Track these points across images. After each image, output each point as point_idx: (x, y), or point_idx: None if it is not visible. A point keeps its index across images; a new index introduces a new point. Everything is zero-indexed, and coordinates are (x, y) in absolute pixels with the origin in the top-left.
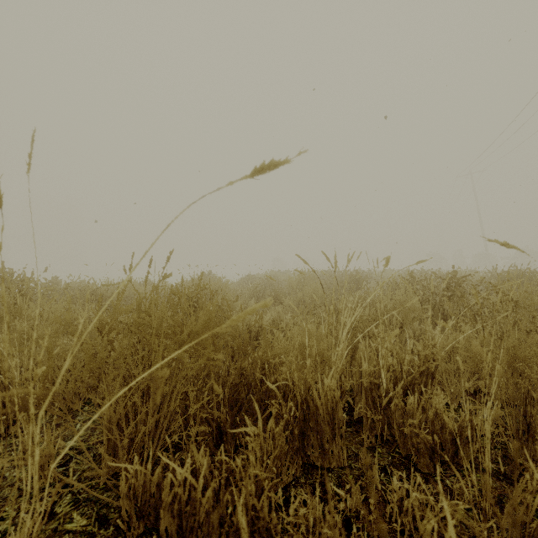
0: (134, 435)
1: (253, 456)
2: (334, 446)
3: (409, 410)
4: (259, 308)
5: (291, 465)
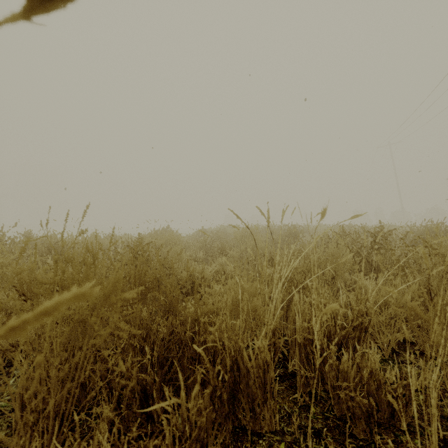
0: (46, 404)
1: (169, 437)
2: (266, 410)
3: (344, 368)
4: (69, 301)
5: (219, 433)
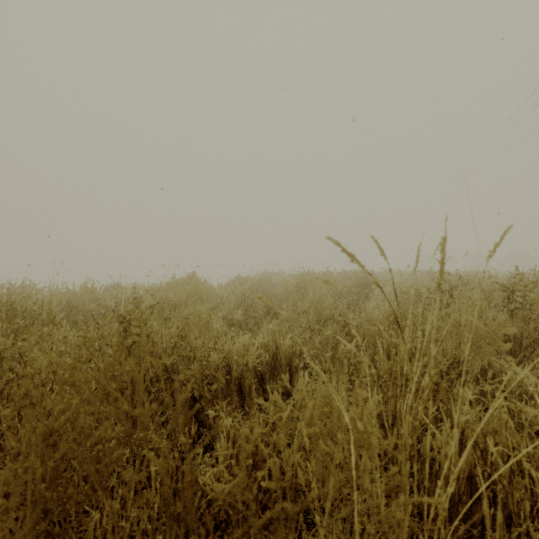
0: None
1: None
2: None
3: None
4: None
5: None
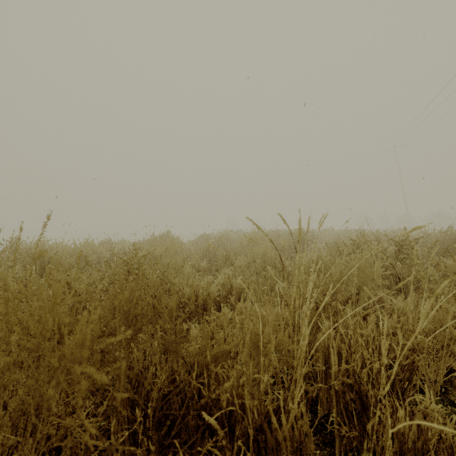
0: None
1: None
2: None
3: (399, 428)
4: None
5: None
